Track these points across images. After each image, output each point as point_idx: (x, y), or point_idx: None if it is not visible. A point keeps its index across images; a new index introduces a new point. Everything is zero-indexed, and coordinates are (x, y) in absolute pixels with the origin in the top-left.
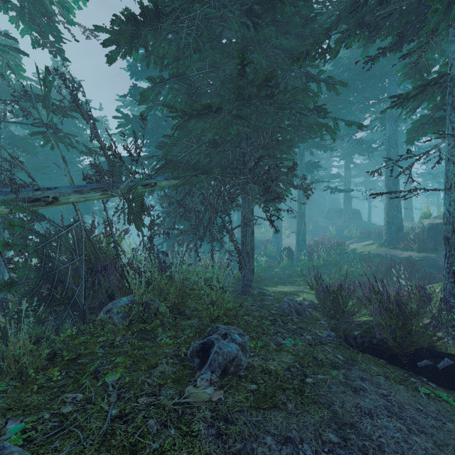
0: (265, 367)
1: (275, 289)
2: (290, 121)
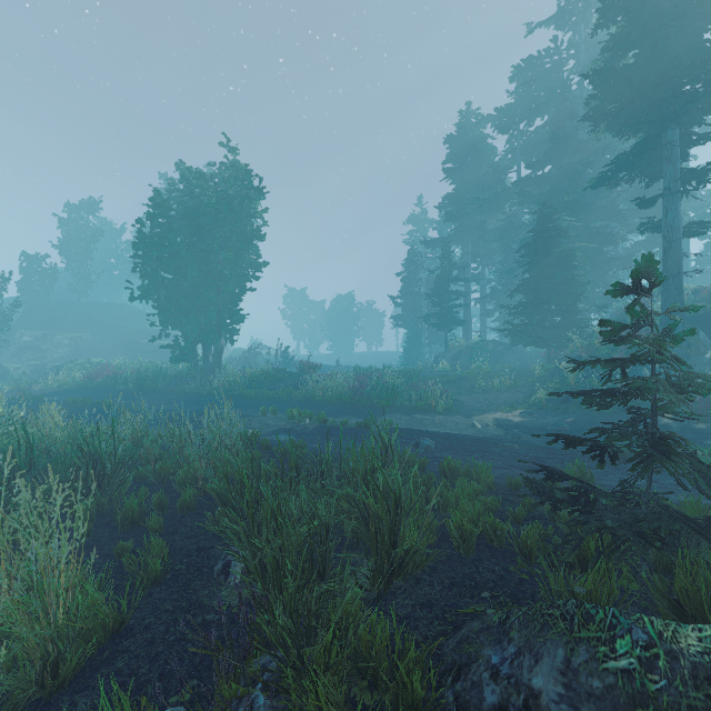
0: None
1: None
2: None
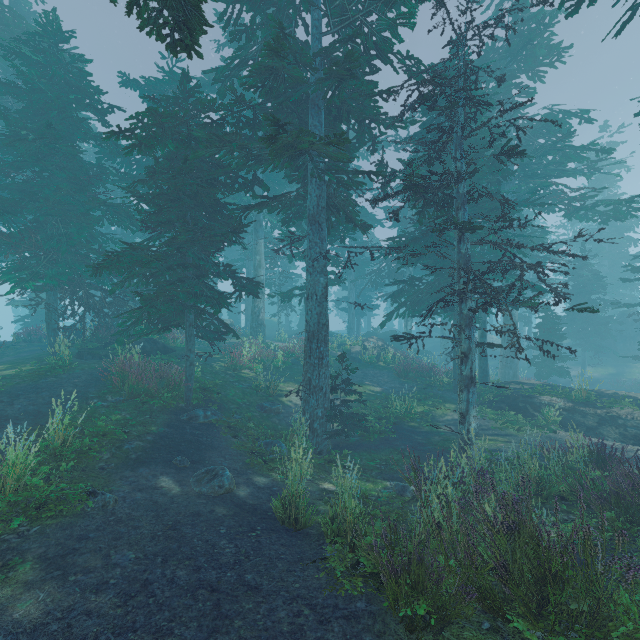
0: (41, 353)
1: (23, 368)
2: (0, 203)
